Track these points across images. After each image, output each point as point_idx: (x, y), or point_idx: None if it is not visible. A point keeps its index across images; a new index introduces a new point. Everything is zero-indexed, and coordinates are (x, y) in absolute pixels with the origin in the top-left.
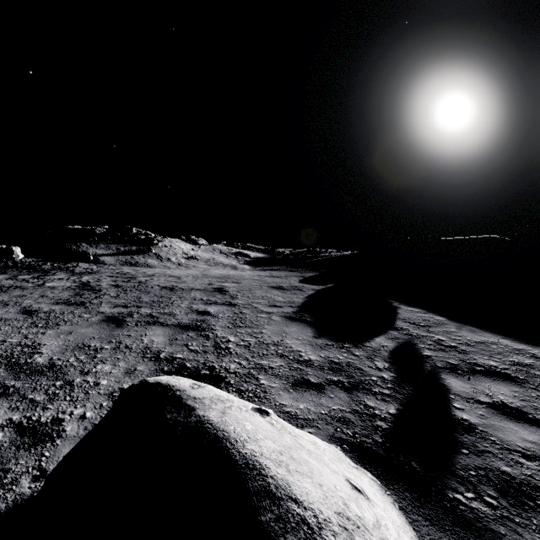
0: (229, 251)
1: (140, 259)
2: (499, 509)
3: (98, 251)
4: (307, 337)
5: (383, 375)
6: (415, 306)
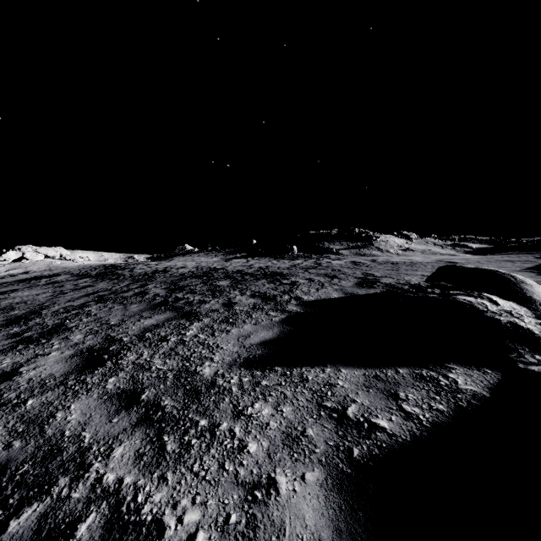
0: (443, 243)
1: (366, 251)
2: None
3: (336, 247)
4: (529, 276)
5: None
6: None
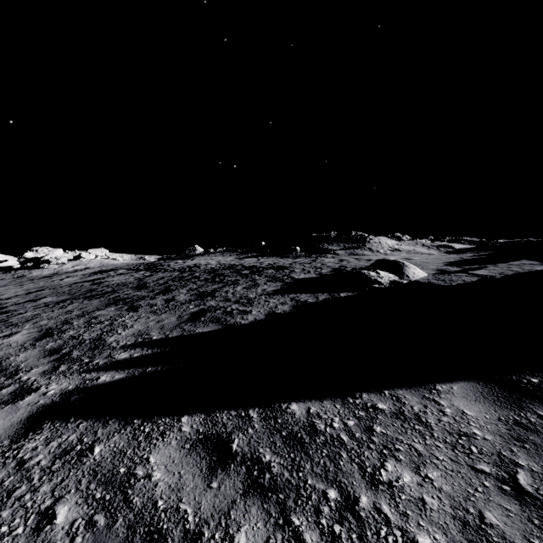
0: (431, 244)
1: (359, 251)
2: (450, 275)
3: (333, 248)
4: (438, 266)
5: (456, 269)
6: (535, 261)
